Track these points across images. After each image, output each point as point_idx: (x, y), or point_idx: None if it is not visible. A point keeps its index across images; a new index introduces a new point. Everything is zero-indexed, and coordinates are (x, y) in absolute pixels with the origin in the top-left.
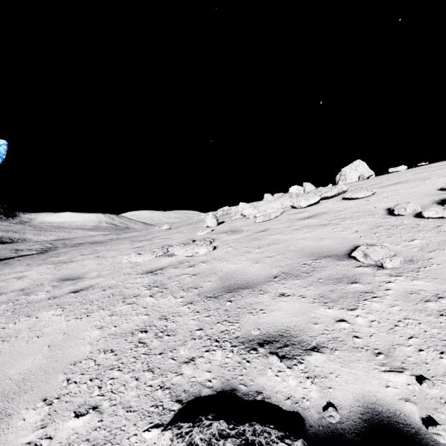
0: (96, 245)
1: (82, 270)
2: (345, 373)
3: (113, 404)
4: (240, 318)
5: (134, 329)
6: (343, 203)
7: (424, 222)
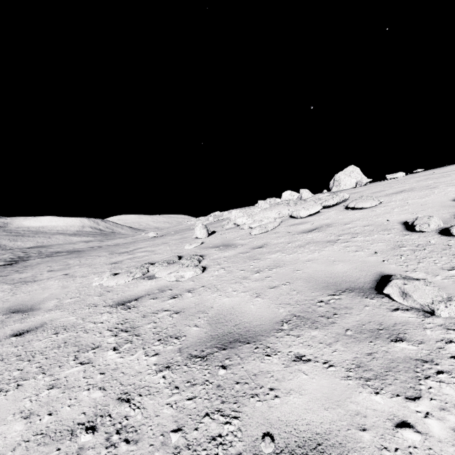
0: (72, 256)
1: (41, 295)
2: None
3: None
4: (241, 407)
5: (76, 424)
6: (347, 213)
7: (454, 242)
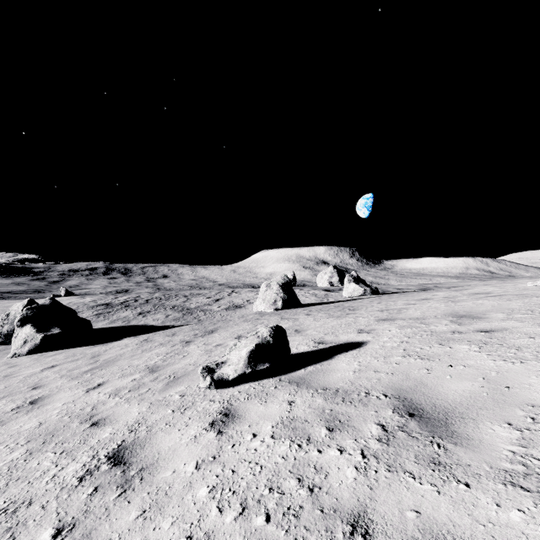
0: None
1: (485, 290)
2: None
3: None
4: None
5: None
6: None
7: None
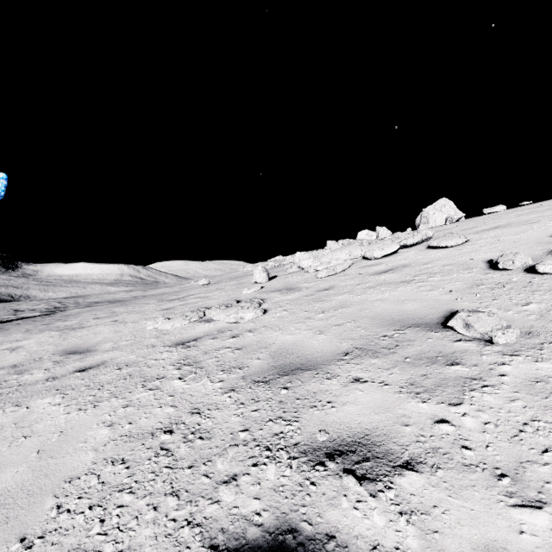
0: (115, 305)
1: (94, 339)
2: (455, 508)
3: (118, 550)
4: (300, 415)
5: (155, 429)
6: (428, 252)
7: (539, 279)
